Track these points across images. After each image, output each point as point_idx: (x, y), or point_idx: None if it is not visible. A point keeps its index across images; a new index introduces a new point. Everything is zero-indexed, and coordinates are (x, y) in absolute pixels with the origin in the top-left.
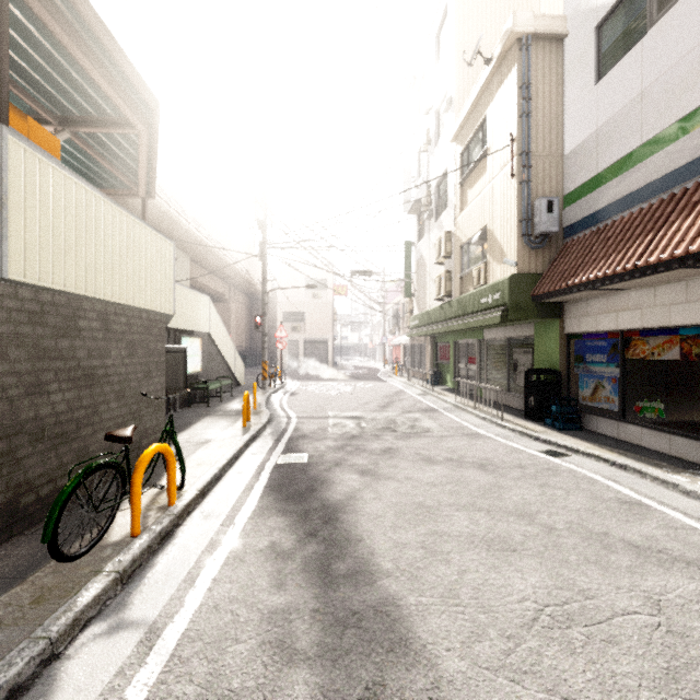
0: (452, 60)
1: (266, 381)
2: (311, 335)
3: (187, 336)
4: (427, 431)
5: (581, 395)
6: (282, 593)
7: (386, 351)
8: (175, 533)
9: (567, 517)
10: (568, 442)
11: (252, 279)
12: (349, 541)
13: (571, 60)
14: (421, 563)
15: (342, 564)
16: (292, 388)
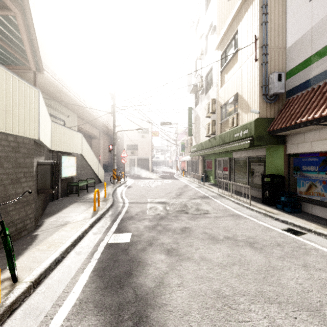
0: (215, 6)
1: (115, 180)
2: (140, 156)
3: (66, 155)
4: (206, 213)
5: (298, 190)
6: None
7: (178, 164)
8: None
9: None
10: (299, 222)
11: (111, 128)
12: None
13: None
14: None
15: None
16: (129, 184)
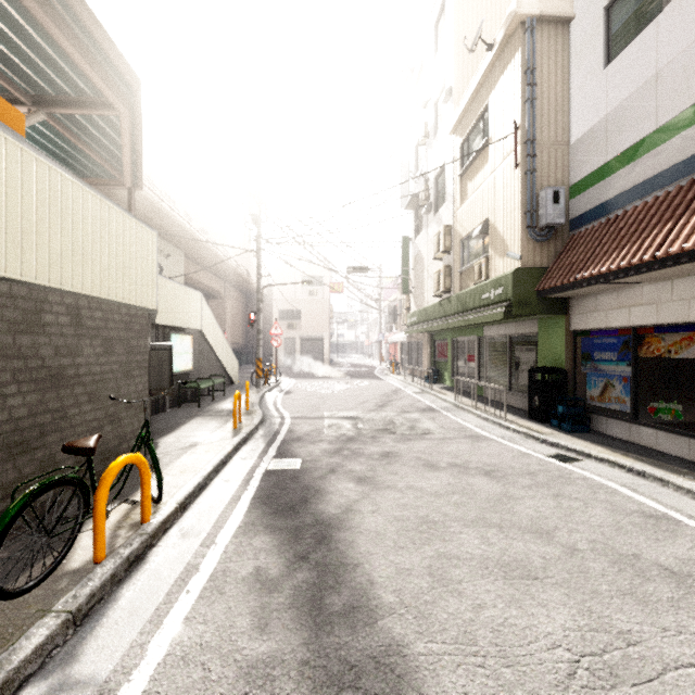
0: (451, 50)
1: (260, 379)
2: (307, 332)
3: (177, 333)
4: (427, 433)
5: (588, 395)
6: (265, 637)
7: (383, 349)
8: (147, 556)
9: (589, 535)
10: (577, 445)
11: (247, 276)
12: (345, 567)
13: (578, 44)
14: (429, 596)
15: (337, 597)
16: (287, 387)
